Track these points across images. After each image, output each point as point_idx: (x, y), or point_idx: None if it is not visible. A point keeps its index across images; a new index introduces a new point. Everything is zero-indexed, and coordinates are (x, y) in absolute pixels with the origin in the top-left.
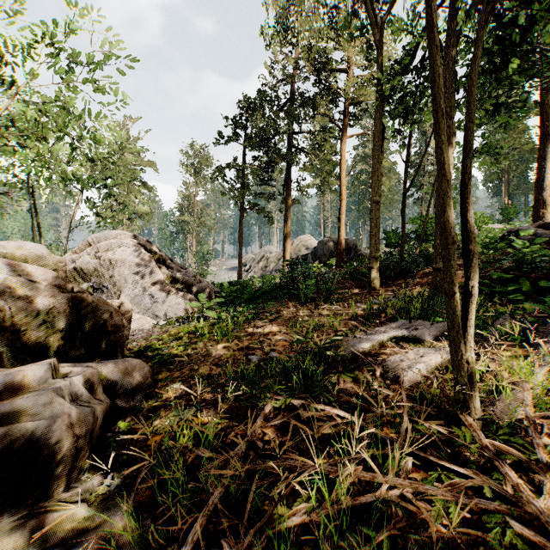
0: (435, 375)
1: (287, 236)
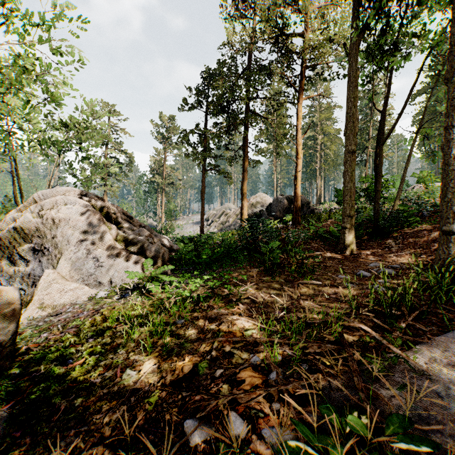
0: None
1: (245, 194)
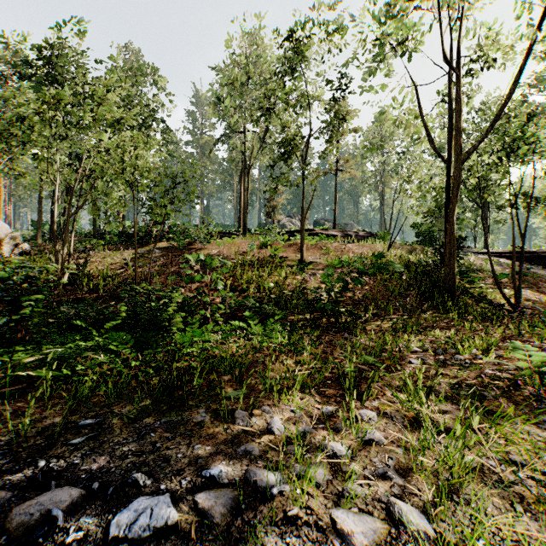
0: None
1: None
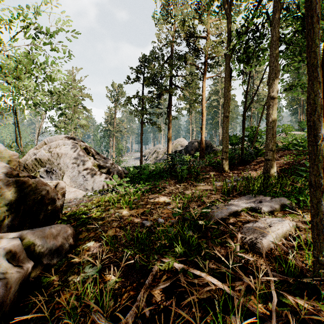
0: (282, 242)
1: (169, 139)
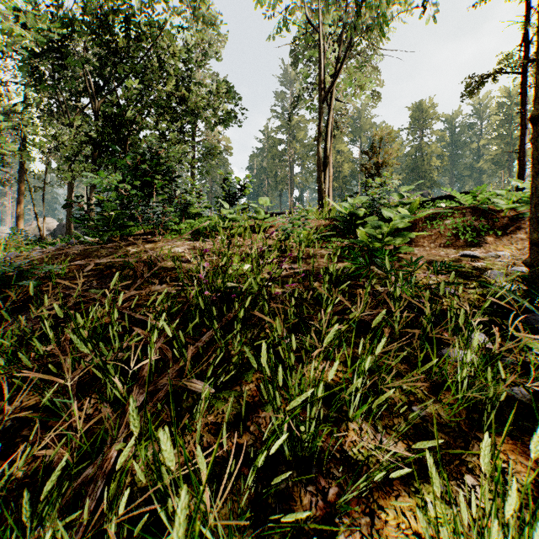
0: None
1: (21, 216)
